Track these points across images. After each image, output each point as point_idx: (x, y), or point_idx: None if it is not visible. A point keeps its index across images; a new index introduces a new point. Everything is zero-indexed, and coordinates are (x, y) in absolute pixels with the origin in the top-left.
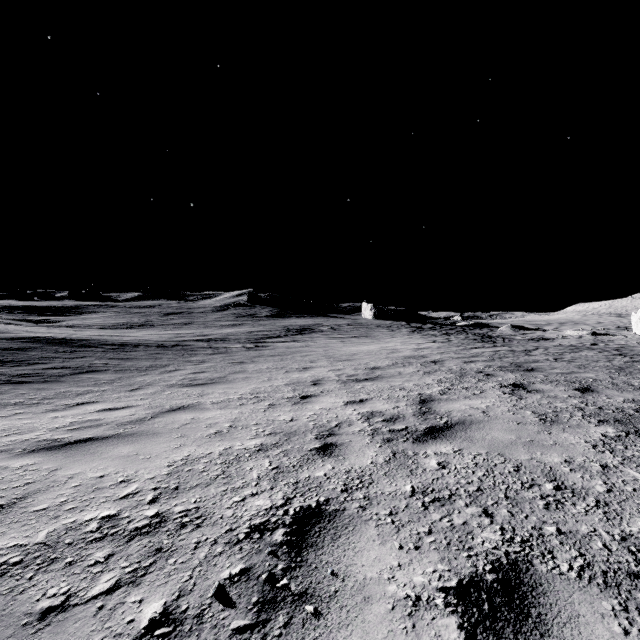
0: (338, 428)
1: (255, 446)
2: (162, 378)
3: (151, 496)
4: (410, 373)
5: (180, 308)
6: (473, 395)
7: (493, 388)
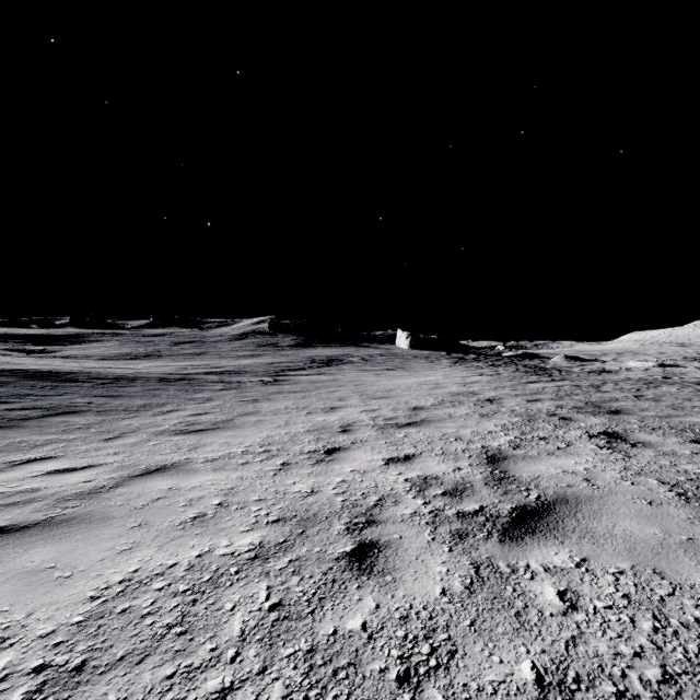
0: (379, 509)
1: (249, 548)
2: (153, 422)
3: (19, 695)
4: (463, 415)
5: (193, 337)
6: (558, 450)
7: (580, 439)
